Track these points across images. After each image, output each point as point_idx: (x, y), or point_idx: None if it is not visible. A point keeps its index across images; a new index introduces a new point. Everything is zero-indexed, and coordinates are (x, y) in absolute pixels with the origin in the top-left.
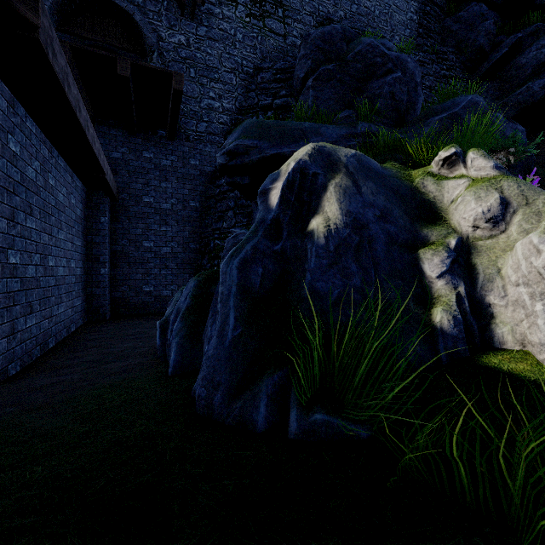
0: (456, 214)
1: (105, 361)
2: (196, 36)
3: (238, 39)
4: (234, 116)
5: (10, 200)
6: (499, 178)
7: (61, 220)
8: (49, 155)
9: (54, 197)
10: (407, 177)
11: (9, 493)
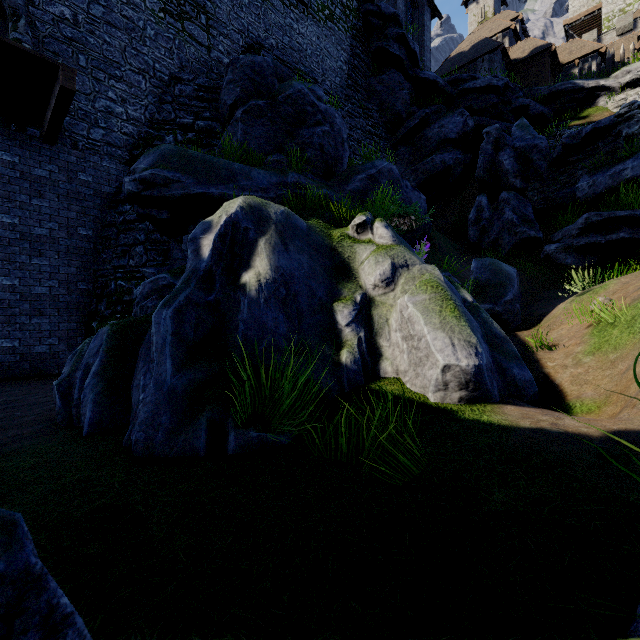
0: (363, 274)
1: None
2: (88, 14)
3: (148, 35)
4: (143, 128)
5: None
6: (393, 247)
7: None
8: None
9: None
10: (329, 237)
11: None
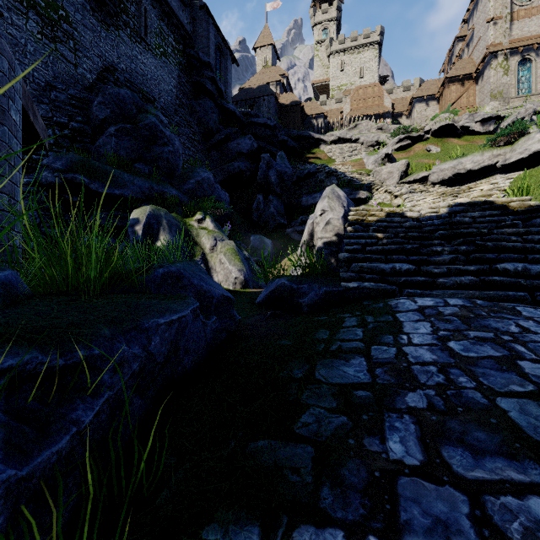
0: (203, 243)
1: None
2: None
3: (29, 50)
4: None
5: None
6: (215, 232)
7: None
8: None
9: None
10: (185, 224)
11: None
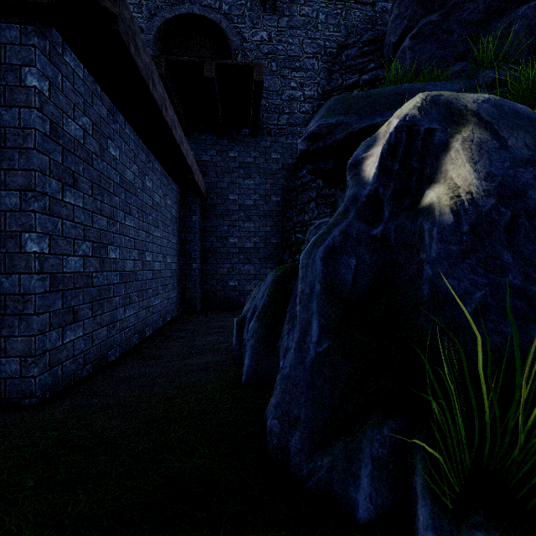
0: None
1: (187, 355)
2: (277, 28)
3: (320, 21)
4: (316, 102)
5: (110, 200)
6: None
7: (158, 220)
8: (147, 160)
9: (151, 199)
10: None
11: (42, 533)
